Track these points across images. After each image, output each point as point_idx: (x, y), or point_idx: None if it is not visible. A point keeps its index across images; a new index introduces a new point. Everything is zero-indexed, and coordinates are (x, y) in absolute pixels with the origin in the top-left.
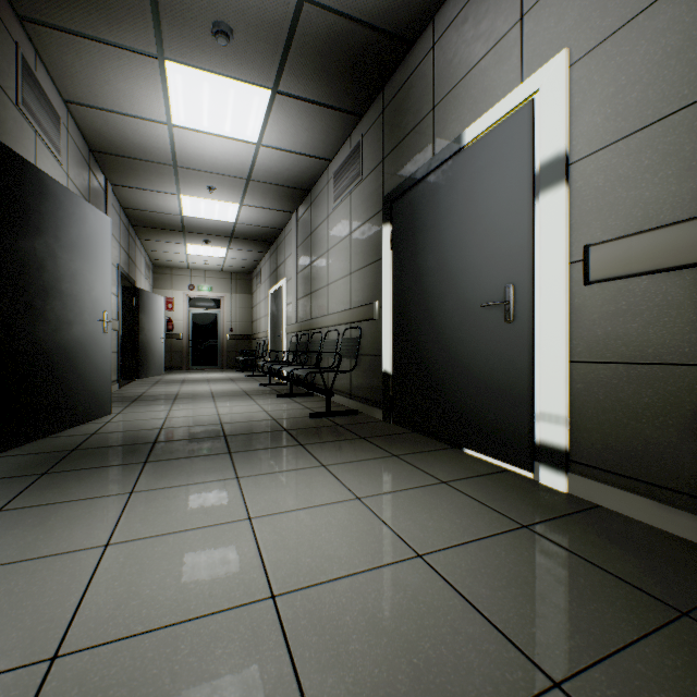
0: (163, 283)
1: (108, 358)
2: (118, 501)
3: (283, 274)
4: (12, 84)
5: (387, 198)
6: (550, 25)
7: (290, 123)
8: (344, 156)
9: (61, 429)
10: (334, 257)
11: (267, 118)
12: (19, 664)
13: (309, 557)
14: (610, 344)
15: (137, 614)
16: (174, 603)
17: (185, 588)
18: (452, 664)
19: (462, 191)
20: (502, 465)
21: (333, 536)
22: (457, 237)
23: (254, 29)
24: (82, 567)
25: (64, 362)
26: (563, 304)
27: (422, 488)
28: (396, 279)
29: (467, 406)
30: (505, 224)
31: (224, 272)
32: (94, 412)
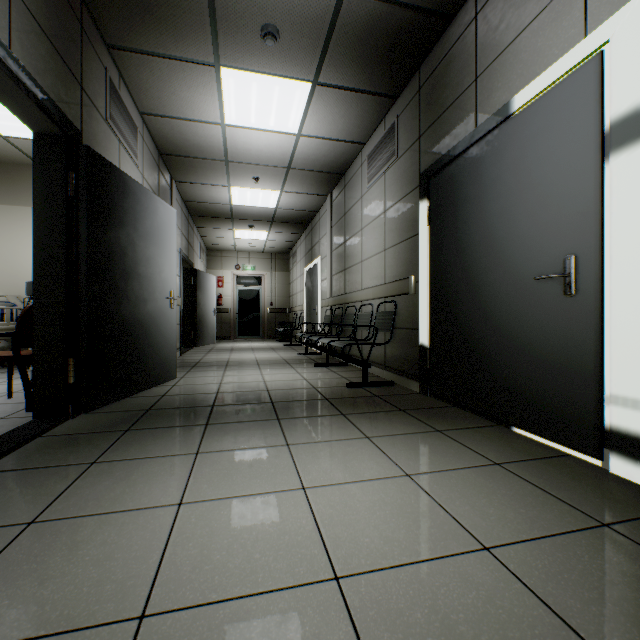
0: (215, 264)
1: (174, 330)
2: (186, 461)
3: (318, 253)
4: (102, 102)
5: (423, 175)
6: None
7: (327, 112)
8: (378, 138)
9: (138, 391)
10: (368, 235)
11: (307, 109)
12: (113, 619)
13: (367, 536)
14: None
15: (210, 580)
16: (243, 573)
17: (251, 557)
18: None
19: (510, 160)
20: (560, 448)
21: (388, 515)
22: (505, 208)
23: (298, 27)
24: (160, 524)
25: (141, 333)
26: None
27: (473, 469)
28: (434, 253)
29: (517, 384)
30: (565, 191)
31: (265, 253)
32: (163, 376)
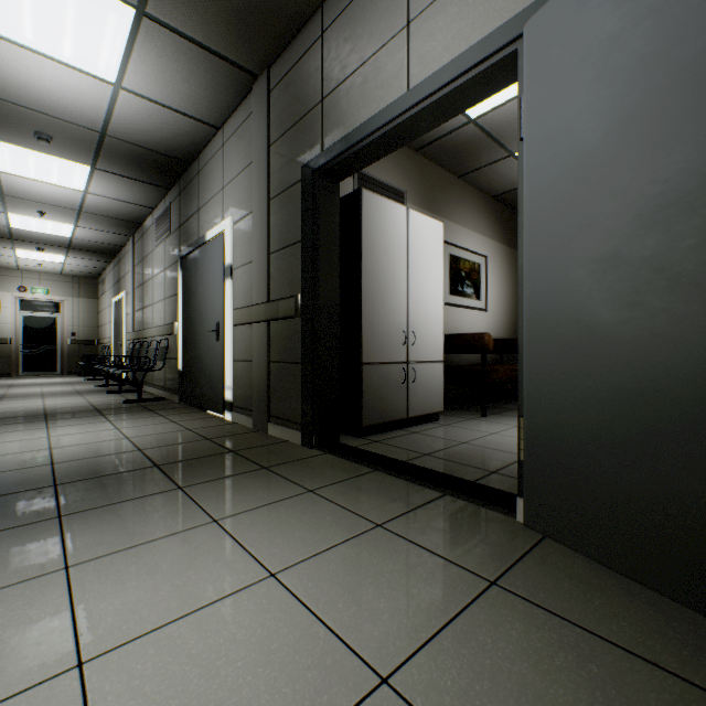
0: None
1: None
2: None
3: (124, 287)
4: None
5: (180, 254)
6: (230, 200)
7: (111, 185)
8: (162, 210)
9: None
10: (157, 284)
11: (91, 179)
12: None
13: (75, 442)
14: (241, 353)
15: None
16: (4, 452)
17: (10, 450)
18: (111, 451)
19: (206, 266)
20: (218, 415)
21: (92, 437)
22: (205, 292)
23: (70, 139)
24: None
25: None
26: (230, 334)
27: (159, 424)
28: (184, 309)
29: (208, 386)
30: (218, 291)
31: (65, 275)
32: None
